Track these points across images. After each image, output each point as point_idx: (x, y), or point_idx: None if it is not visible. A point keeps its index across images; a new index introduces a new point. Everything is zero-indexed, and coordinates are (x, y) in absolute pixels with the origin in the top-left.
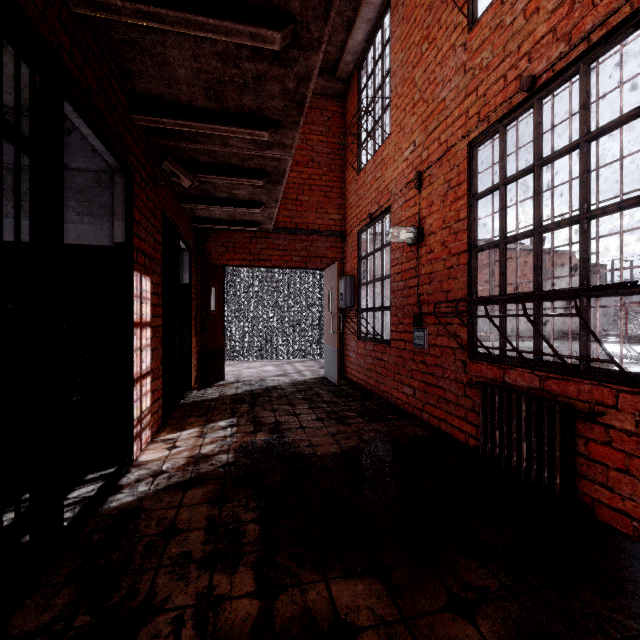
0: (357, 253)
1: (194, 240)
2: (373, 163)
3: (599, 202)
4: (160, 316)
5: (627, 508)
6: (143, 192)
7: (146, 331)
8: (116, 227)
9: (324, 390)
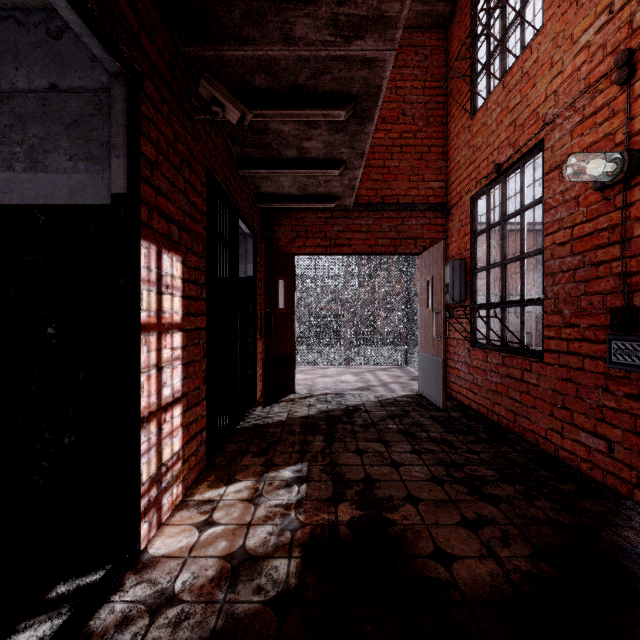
0: (470, 227)
1: (260, 224)
2: (503, 89)
3: None
4: (202, 314)
5: None
6: (165, 121)
7: (172, 337)
8: (114, 169)
9: (426, 417)
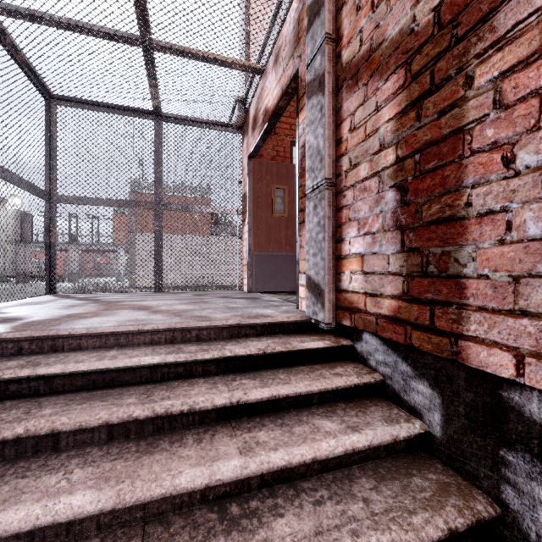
0: (290, 162)
1: None
2: None
3: None
4: None
5: None
6: None
7: None
8: None
9: None
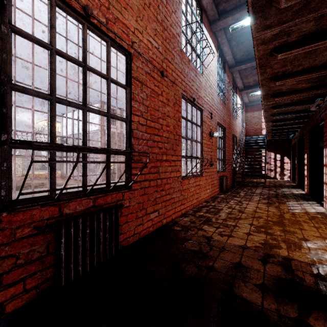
0: None
1: None
2: None
3: (101, 108)
4: None
5: (126, 236)
6: None
7: None
8: None
9: None
